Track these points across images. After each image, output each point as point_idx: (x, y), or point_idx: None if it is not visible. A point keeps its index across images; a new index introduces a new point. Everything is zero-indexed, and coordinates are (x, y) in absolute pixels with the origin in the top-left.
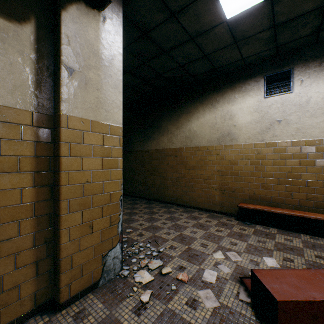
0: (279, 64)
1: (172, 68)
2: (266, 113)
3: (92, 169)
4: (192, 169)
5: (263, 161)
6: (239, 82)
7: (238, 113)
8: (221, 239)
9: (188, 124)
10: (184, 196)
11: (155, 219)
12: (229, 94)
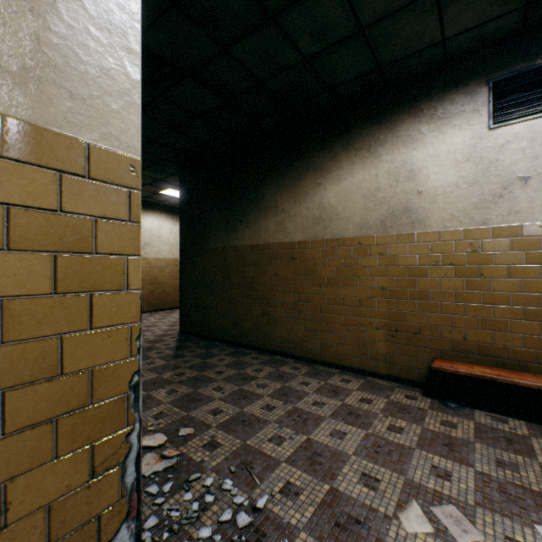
0: (525, 52)
1: (287, 66)
2: (492, 162)
3: (4, 293)
4: (326, 285)
5: (486, 268)
6: (429, 99)
7: (427, 165)
8: (408, 456)
9: (318, 192)
10: (309, 340)
11: (248, 397)
12: (406, 127)
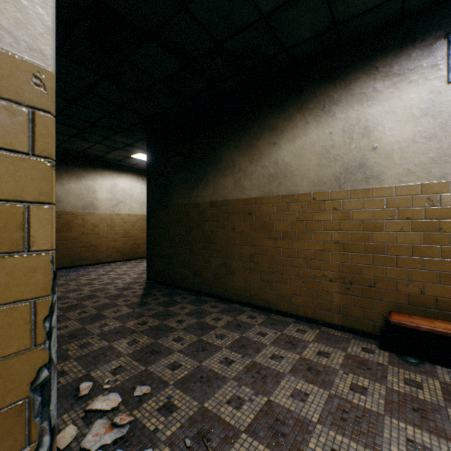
0: None
1: (245, 25)
2: None
3: None
4: (281, 238)
5: (445, 222)
6: (385, 57)
7: (382, 121)
8: (378, 426)
9: (273, 151)
10: (264, 290)
11: (207, 349)
12: (361, 85)
